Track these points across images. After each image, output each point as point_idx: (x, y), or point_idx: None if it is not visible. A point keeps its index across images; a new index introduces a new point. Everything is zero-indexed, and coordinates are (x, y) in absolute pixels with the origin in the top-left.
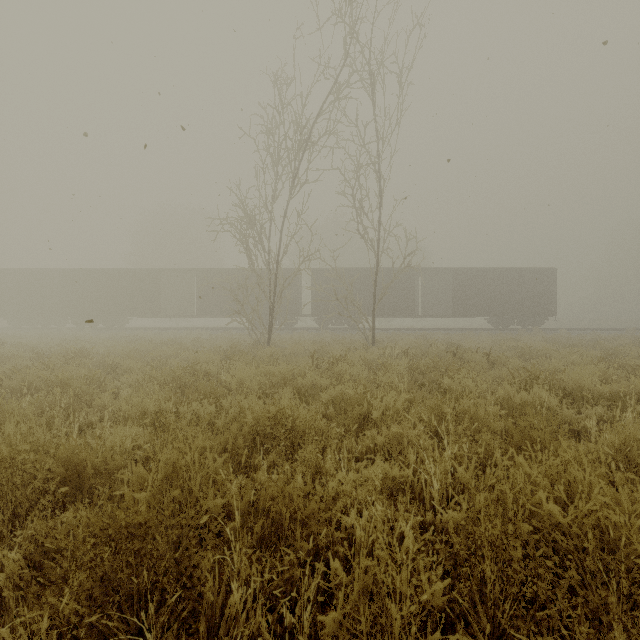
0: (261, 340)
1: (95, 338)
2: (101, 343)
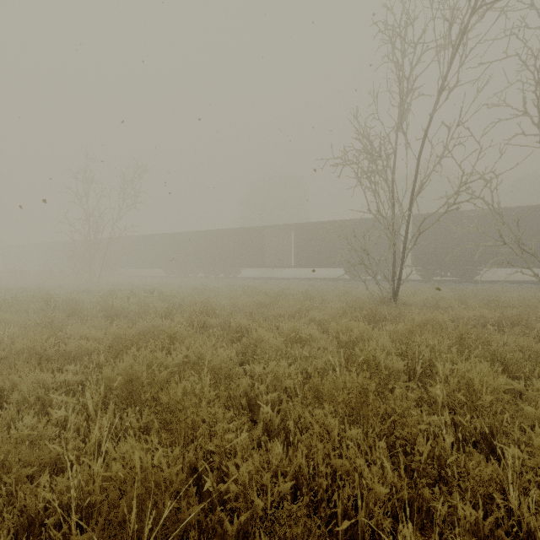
0: (386, 296)
1: (217, 287)
2: (222, 293)
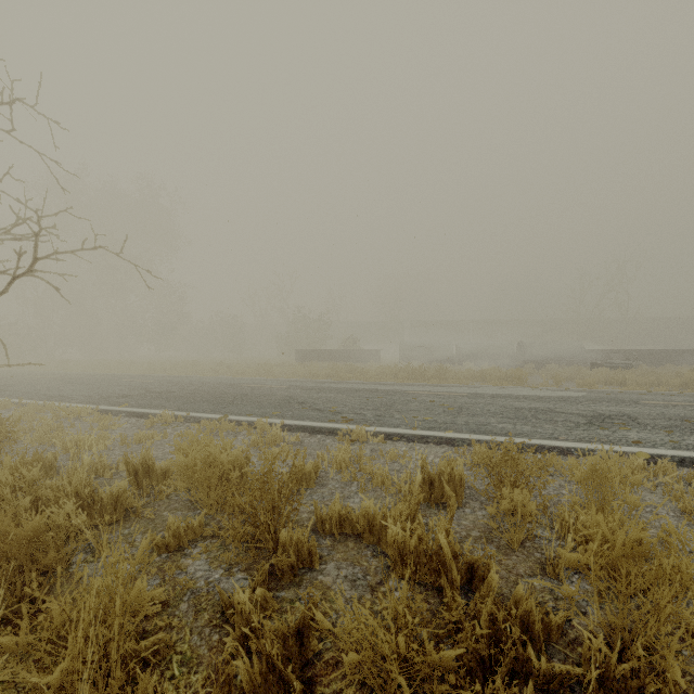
0: None
1: None
2: None
